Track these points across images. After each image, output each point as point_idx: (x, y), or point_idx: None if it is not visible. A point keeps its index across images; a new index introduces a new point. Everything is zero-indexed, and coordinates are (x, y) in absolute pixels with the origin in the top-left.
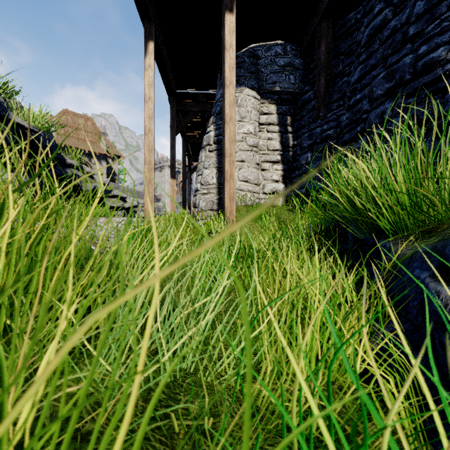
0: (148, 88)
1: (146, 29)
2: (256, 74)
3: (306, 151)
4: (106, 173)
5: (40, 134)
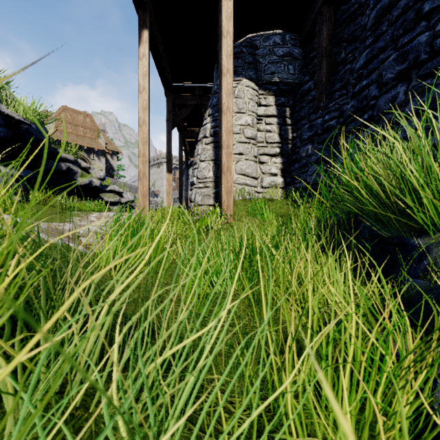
0: (142, 78)
1: (140, 17)
2: (254, 65)
3: (306, 143)
4: (105, 169)
5: (31, 126)
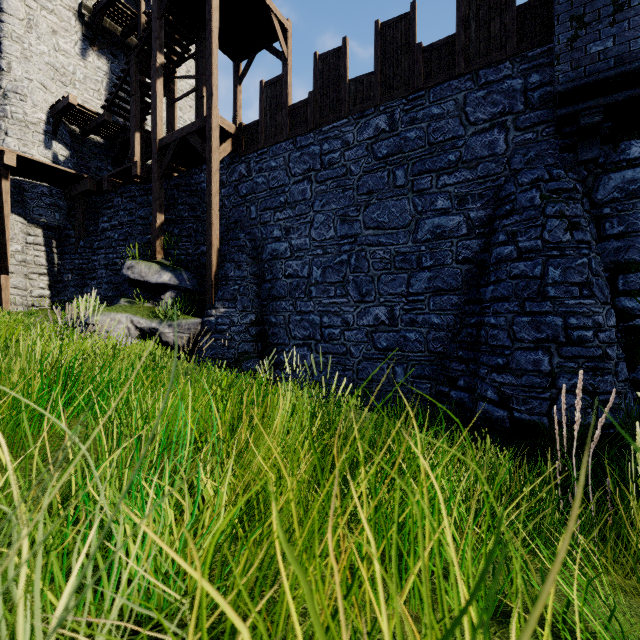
0: None
1: None
2: (24, 204)
3: (68, 272)
4: None
5: None
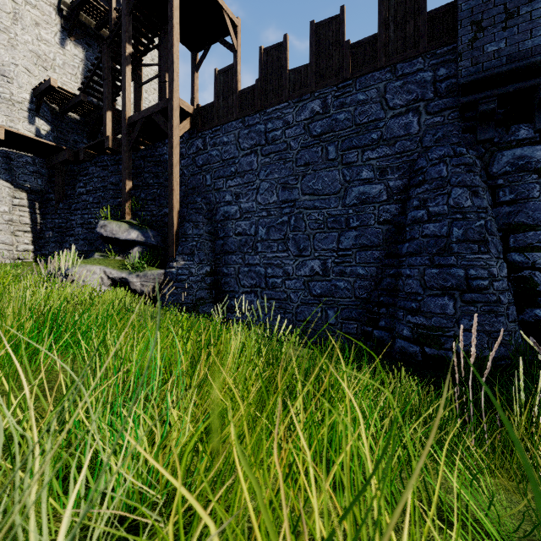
0: None
1: None
2: (10, 171)
3: (49, 230)
4: None
5: None
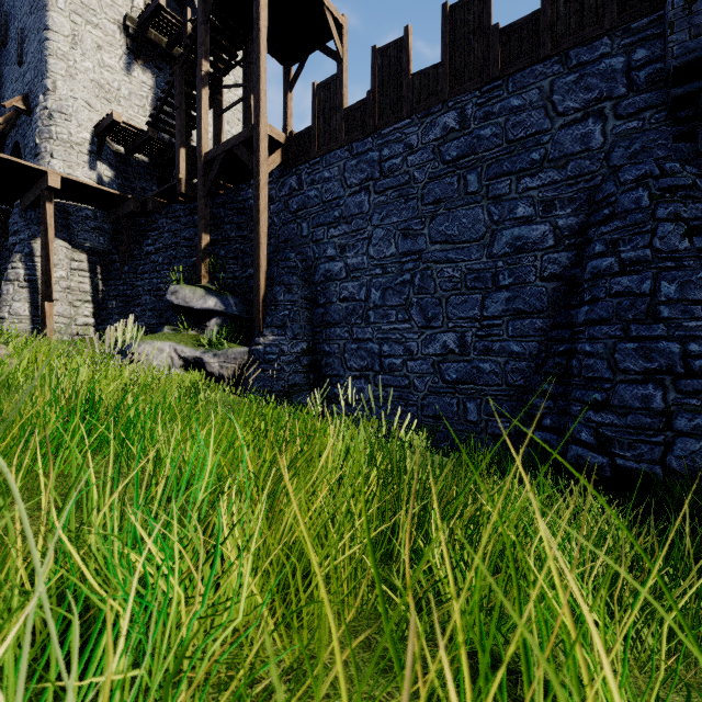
0: None
1: None
2: (68, 228)
3: (113, 299)
4: None
5: None
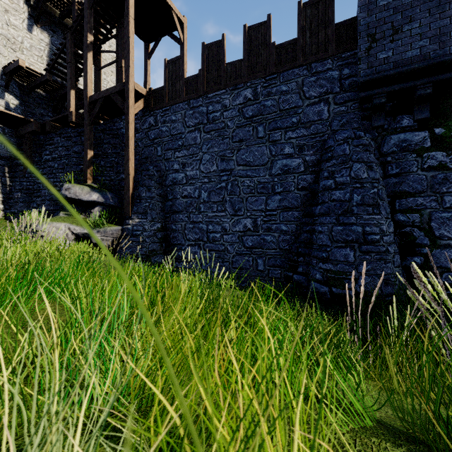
0: None
1: None
2: None
3: (18, 191)
4: None
5: None
